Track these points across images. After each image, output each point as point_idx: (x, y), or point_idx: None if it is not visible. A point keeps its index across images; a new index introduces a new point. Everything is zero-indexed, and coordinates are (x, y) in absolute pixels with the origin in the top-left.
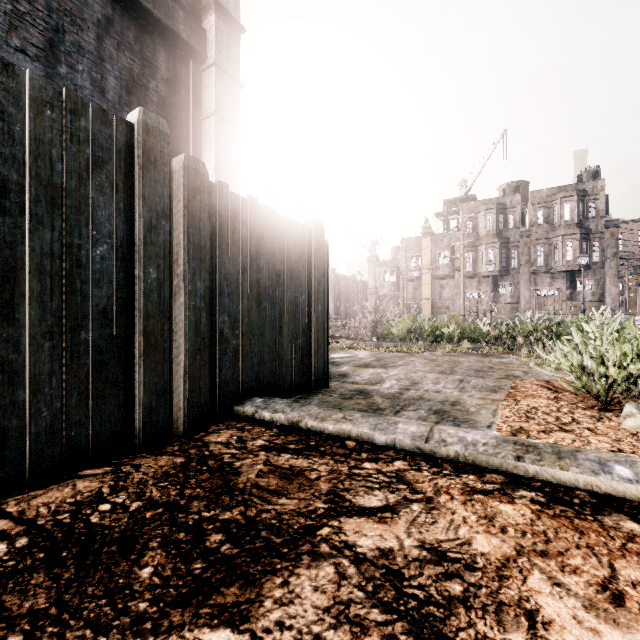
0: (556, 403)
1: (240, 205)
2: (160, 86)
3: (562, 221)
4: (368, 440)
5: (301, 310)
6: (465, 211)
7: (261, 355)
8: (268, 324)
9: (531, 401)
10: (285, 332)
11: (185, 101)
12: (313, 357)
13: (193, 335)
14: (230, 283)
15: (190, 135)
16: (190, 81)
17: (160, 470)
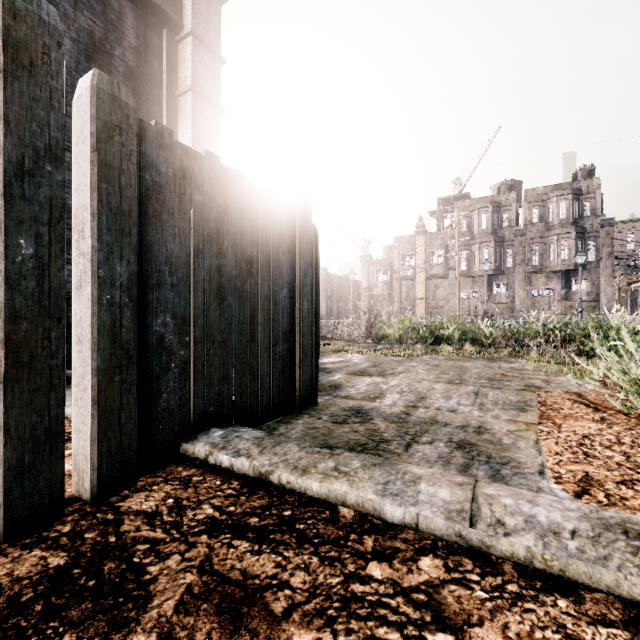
0: (609, 428)
1: (192, 162)
2: (127, 55)
3: (557, 220)
4: (374, 513)
5: (281, 309)
6: (459, 209)
7: (224, 369)
8: (235, 327)
9: (576, 425)
10: (259, 337)
11: (158, 74)
12: (297, 368)
13: (108, 345)
14: (175, 270)
15: (164, 113)
16: (164, 52)
17: (7, 592)
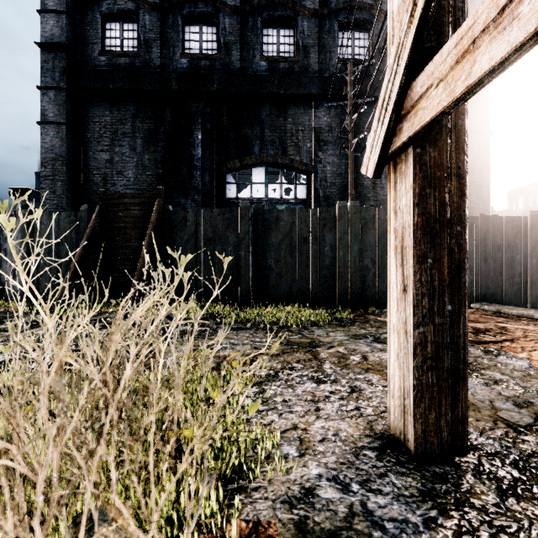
0: None
1: (474, 220)
2: None
3: None
4: (531, 316)
5: (517, 263)
6: None
7: (487, 284)
8: (491, 270)
9: None
10: (504, 274)
11: None
12: (528, 289)
13: None
14: (469, 253)
15: None
16: None
17: None
